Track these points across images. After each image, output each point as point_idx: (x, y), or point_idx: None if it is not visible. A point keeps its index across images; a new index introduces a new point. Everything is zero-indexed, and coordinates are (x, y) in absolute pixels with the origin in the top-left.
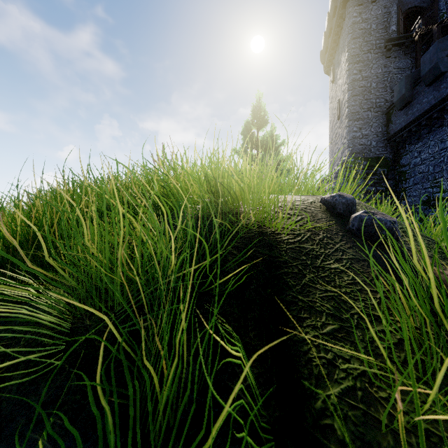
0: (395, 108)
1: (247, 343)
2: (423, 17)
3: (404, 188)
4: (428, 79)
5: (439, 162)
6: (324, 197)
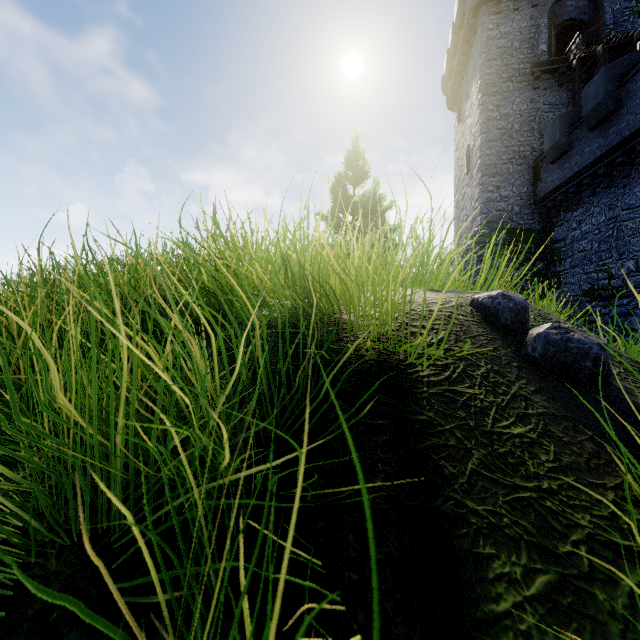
0: (546, 160)
1: (382, 629)
2: (583, 34)
3: (558, 272)
4: (592, 120)
5: (607, 237)
6: (477, 298)
